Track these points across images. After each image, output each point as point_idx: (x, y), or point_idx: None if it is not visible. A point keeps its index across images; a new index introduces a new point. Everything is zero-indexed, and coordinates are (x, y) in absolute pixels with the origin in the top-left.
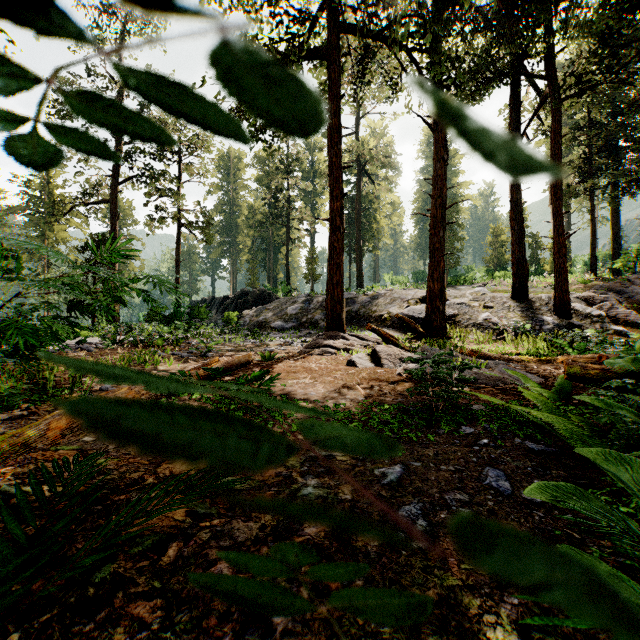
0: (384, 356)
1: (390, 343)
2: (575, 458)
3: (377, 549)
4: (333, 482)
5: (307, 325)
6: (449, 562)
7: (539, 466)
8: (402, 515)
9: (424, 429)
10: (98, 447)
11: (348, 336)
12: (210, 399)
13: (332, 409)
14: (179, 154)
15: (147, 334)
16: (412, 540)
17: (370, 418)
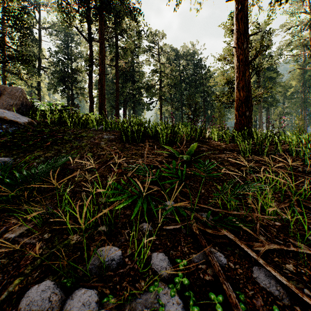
0: None
1: None
2: None
3: None
4: None
5: None
6: None
7: None
8: None
9: None
10: None
11: None
12: None
13: None
14: None
15: None
16: None
17: None
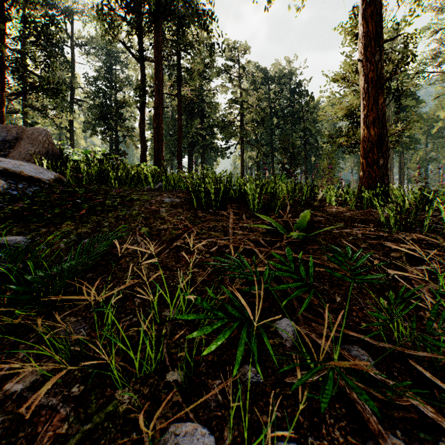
0: None
1: None
2: None
3: None
4: None
5: None
6: None
7: None
8: None
9: None
10: None
11: None
12: None
13: None
14: None
15: None
16: None
17: None
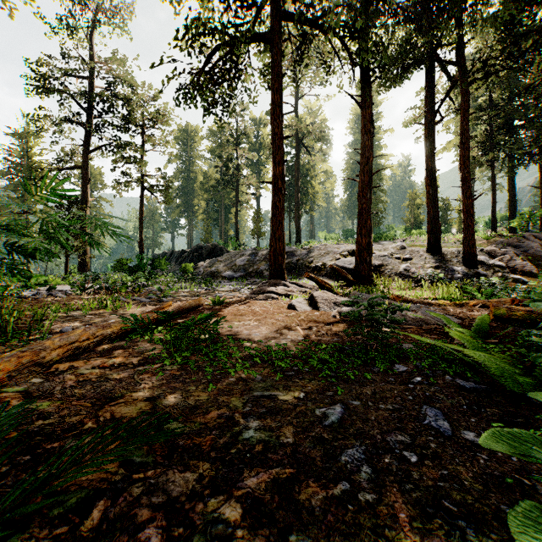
0: (320, 300)
1: (325, 289)
2: (505, 395)
3: (321, 503)
4: (275, 424)
5: (253, 274)
6: (400, 518)
7: (473, 404)
8: (345, 460)
9: (360, 367)
10: (44, 389)
11: (288, 283)
12: (162, 340)
13: (274, 349)
14: (142, 127)
15: (111, 282)
16: (358, 491)
17: (309, 357)
